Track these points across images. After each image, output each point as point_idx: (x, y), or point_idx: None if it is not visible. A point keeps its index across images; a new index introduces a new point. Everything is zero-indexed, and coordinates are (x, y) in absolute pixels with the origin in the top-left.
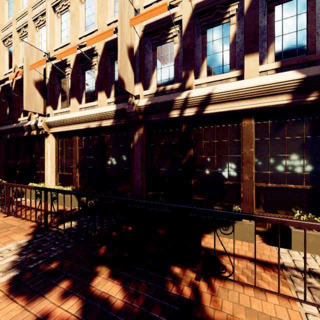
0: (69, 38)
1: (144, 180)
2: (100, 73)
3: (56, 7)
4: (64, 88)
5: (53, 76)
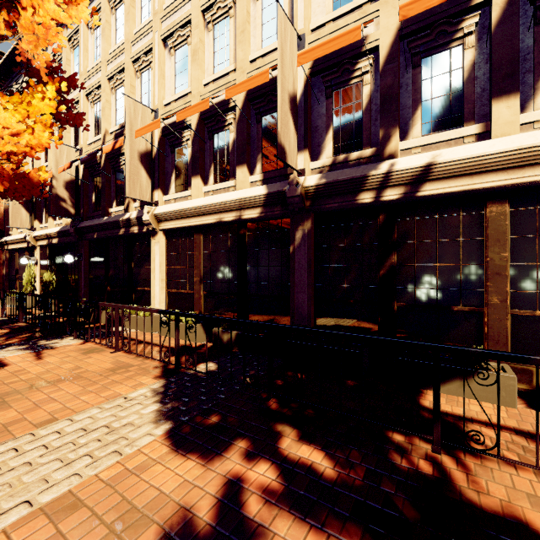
0: (189, 86)
1: (312, 303)
2: (239, 137)
3: (168, 40)
4: (180, 161)
5: (163, 144)
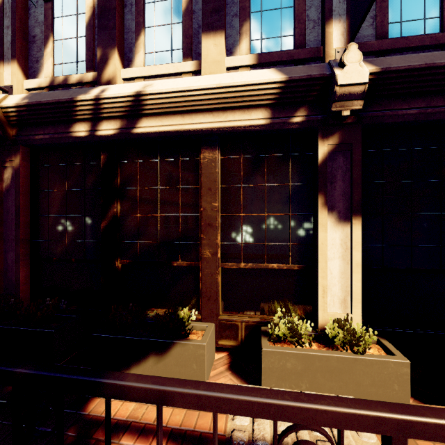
0: None
1: (23, 265)
2: None
3: None
4: None
5: None
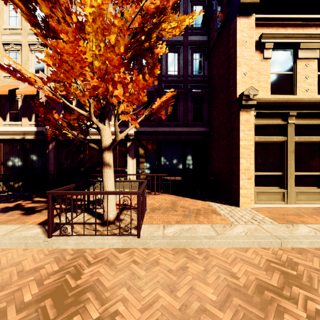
0: None
1: (55, 170)
2: (23, 105)
3: None
4: None
5: None
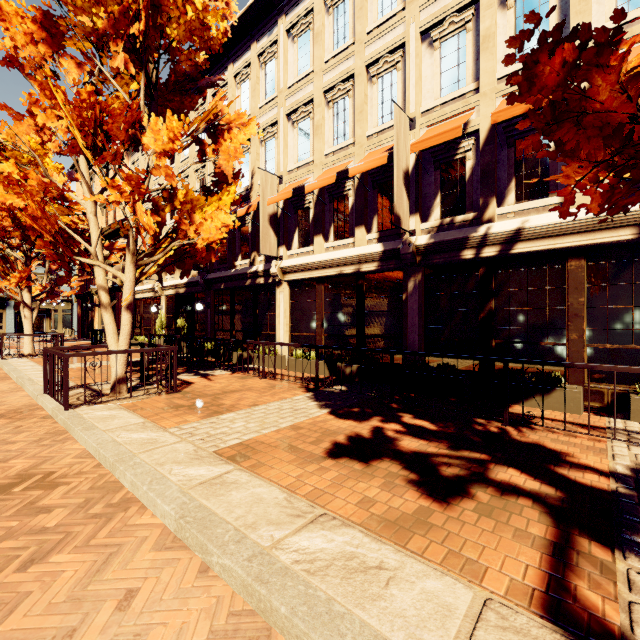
0: (311, 155)
1: (422, 342)
2: (357, 202)
3: (292, 115)
4: (303, 221)
5: (287, 206)
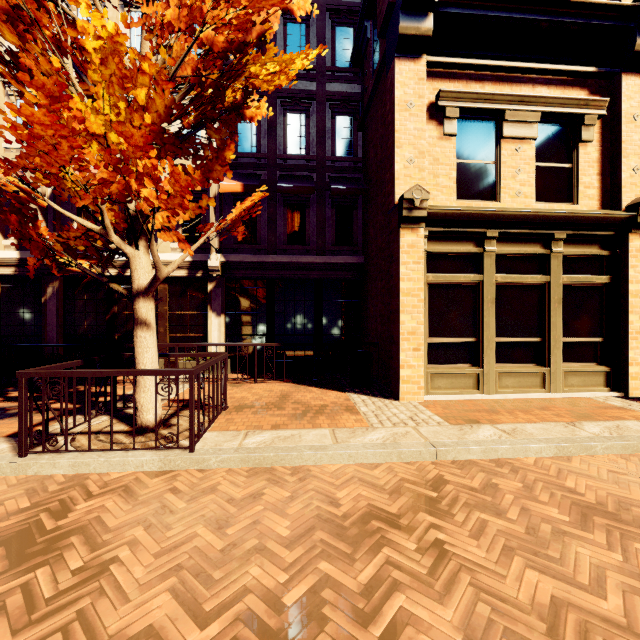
0: None
1: (60, 338)
2: None
3: None
4: None
5: None
